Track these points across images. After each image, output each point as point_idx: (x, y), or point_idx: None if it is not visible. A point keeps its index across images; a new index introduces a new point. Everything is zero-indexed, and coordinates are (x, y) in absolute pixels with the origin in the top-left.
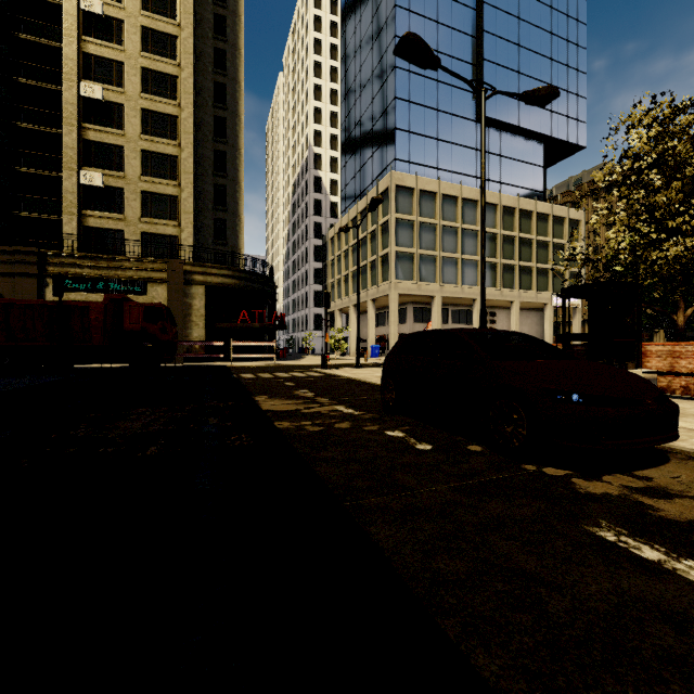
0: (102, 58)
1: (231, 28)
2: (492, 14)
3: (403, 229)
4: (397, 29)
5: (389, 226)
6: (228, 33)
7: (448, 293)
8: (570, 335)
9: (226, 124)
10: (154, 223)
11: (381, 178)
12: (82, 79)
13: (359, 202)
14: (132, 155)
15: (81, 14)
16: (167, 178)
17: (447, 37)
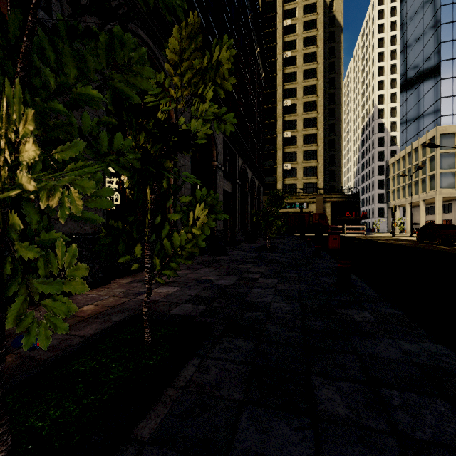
0: (289, 120)
1: (337, 81)
2: None
3: (446, 158)
4: (442, 38)
5: (435, 158)
6: (335, 84)
7: None
8: None
9: (334, 126)
10: (307, 179)
11: (429, 127)
12: (283, 131)
13: (413, 143)
14: (300, 154)
15: (283, 107)
16: (312, 159)
17: None
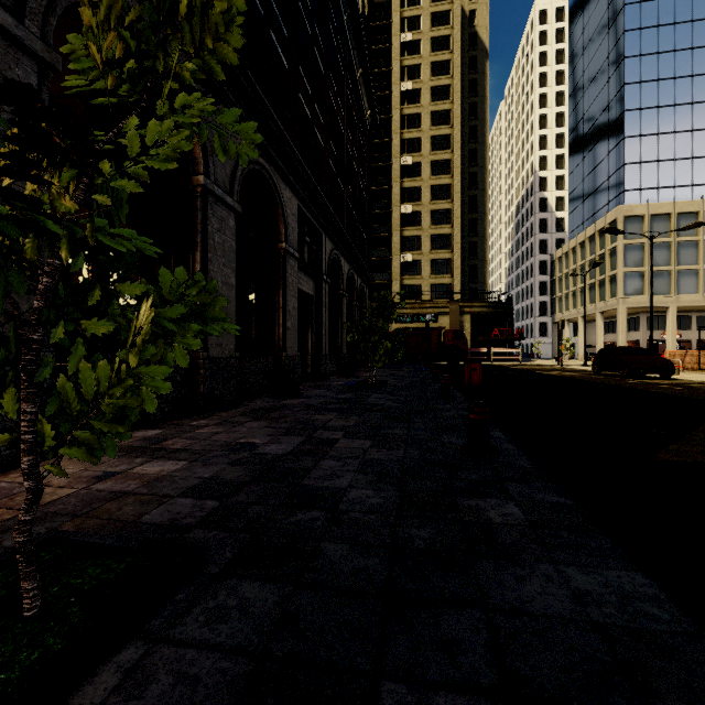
0: (410, 187)
1: (480, 132)
2: None
3: (632, 252)
4: (626, 78)
5: (617, 251)
6: (478, 136)
7: (685, 302)
8: None
9: (476, 199)
10: (437, 278)
11: (609, 206)
12: (401, 203)
13: (587, 229)
14: (426, 239)
15: (401, 167)
16: (444, 248)
17: (686, 59)
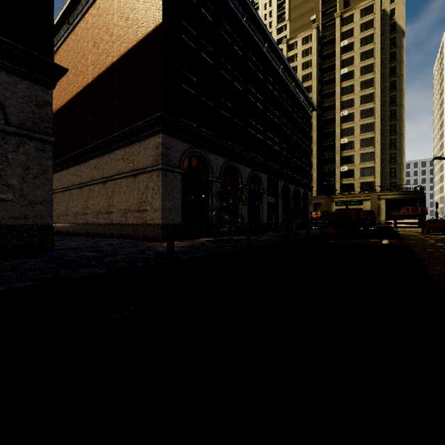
0: (347, 128)
1: (398, 83)
2: None
3: None
4: None
5: None
6: (396, 86)
7: None
8: None
9: (395, 126)
10: (364, 178)
11: None
12: (341, 138)
13: None
14: (357, 157)
15: (340, 117)
16: (369, 161)
17: None
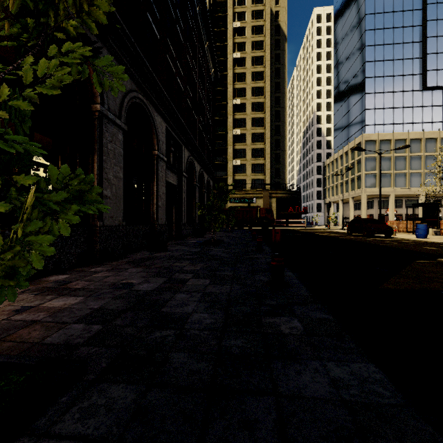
0: (239, 118)
1: (282, 86)
2: (434, 25)
3: (370, 161)
4: (366, 58)
5: (361, 161)
6: (280, 88)
7: (399, 192)
8: (416, 218)
9: (279, 127)
10: (256, 175)
11: (357, 134)
12: (233, 128)
13: (344, 147)
14: (248, 151)
15: (233, 106)
16: (260, 157)
17: (400, 49)
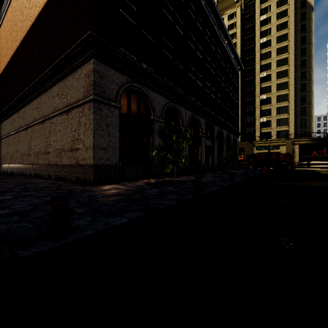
0: (265, 87)
1: (308, 50)
2: None
3: None
4: None
5: None
6: (306, 52)
7: None
8: None
9: (305, 85)
10: (280, 128)
11: None
12: (260, 95)
13: None
14: (273, 110)
15: (260, 78)
16: (284, 113)
17: None
